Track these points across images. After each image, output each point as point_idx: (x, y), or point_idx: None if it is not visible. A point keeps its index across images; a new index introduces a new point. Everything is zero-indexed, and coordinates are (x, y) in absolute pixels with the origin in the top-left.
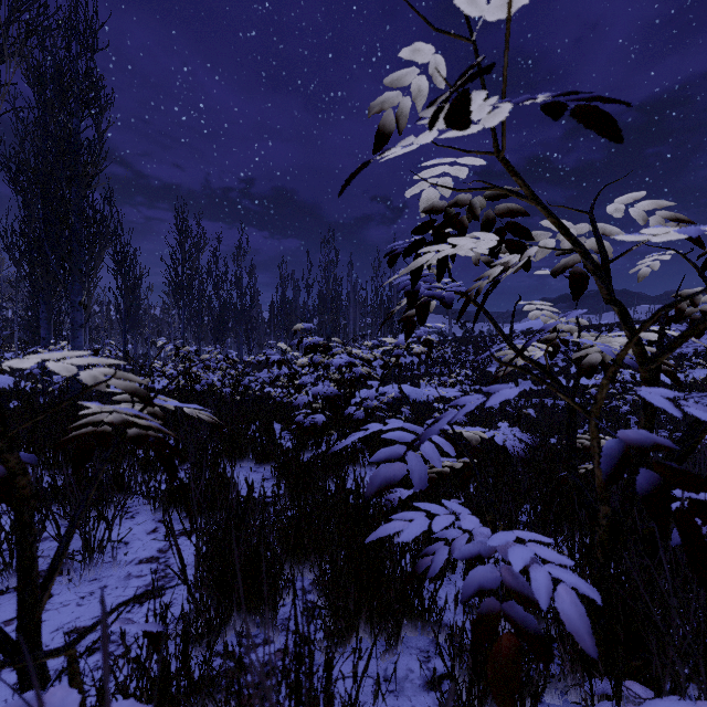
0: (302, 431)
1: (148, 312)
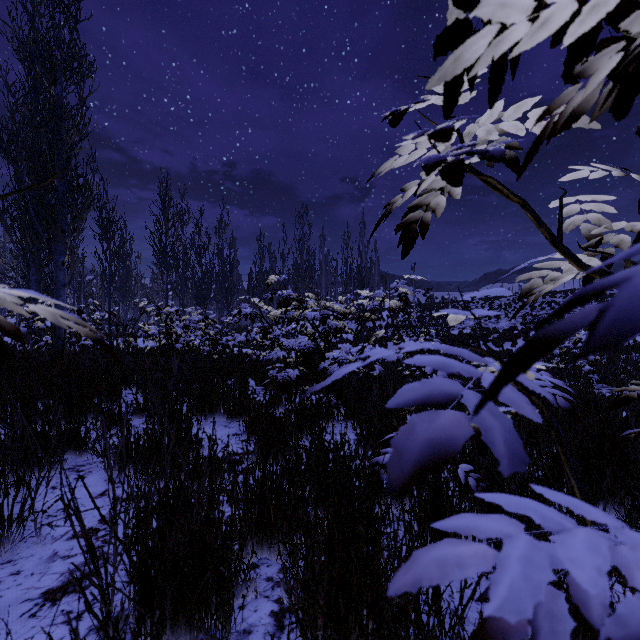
0: (275, 385)
1: (137, 279)
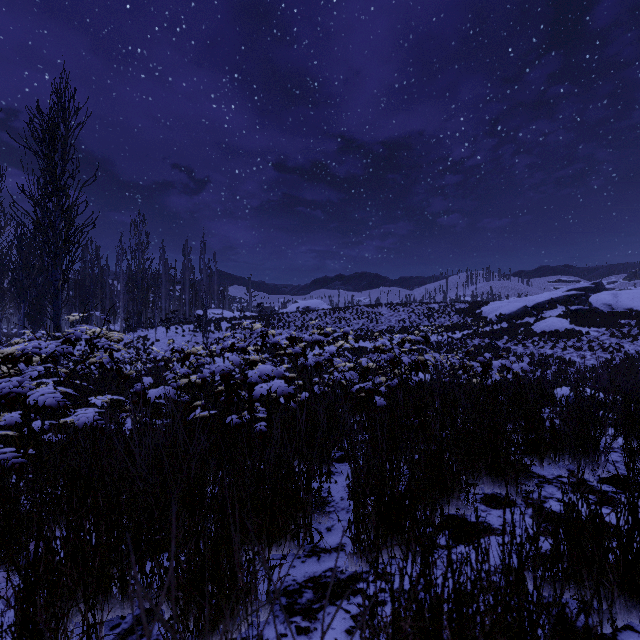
0: None
1: None
